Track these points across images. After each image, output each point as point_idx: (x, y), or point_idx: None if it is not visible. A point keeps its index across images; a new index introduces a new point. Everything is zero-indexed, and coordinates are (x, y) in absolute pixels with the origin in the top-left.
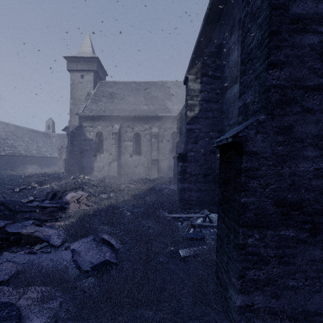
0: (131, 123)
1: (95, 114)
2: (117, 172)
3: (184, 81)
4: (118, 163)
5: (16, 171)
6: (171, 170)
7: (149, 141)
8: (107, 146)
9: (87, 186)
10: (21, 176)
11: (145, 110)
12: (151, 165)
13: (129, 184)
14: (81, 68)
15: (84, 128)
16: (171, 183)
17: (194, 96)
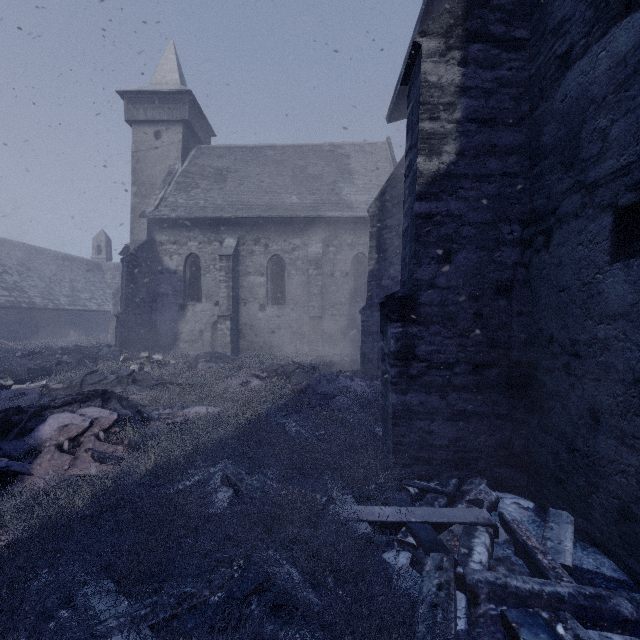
0: (264, 234)
1: (183, 214)
2: (231, 344)
3: (406, 68)
4: (233, 325)
5: (23, 341)
6: (352, 341)
7: (303, 275)
8: (210, 285)
9: (138, 385)
10: (15, 353)
11: (293, 205)
12: (307, 328)
13: (249, 379)
14: (154, 116)
15: (159, 247)
16: (355, 374)
17: (441, 107)
